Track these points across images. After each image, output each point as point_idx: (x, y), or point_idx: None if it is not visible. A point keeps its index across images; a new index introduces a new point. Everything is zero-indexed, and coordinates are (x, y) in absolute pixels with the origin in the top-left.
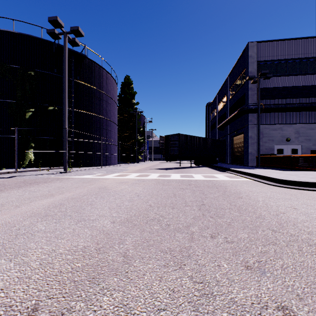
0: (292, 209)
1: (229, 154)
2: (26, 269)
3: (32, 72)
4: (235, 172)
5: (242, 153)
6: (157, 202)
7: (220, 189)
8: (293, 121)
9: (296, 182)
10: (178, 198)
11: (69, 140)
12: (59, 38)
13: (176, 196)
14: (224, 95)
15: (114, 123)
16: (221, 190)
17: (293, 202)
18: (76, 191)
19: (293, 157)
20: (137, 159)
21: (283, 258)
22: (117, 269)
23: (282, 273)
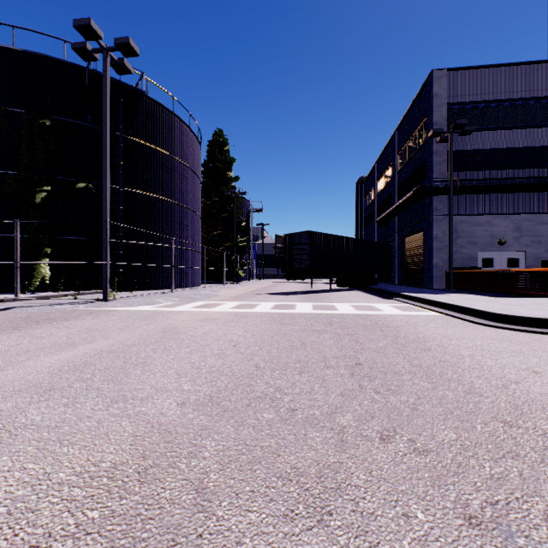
0: (531, 373)
1: (397, 268)
2: None
3: (47, 120)
4: (410, 300)
5: (421, 266)
6: (271, 359)
7: (388, 332)
8: (511, 209)
9: (527, 320)
10: (311, 350)
11: (115, 242)
12: (96, 59)
13: (306, 347)
14: (388, 164)
15: (196, 213)
16: (390, 335)
17: (528, 358)
18: (120, 336)
19: (513, 272)
20: (235, 276)
21: (542, 494)
22: (178, 526)
23: None
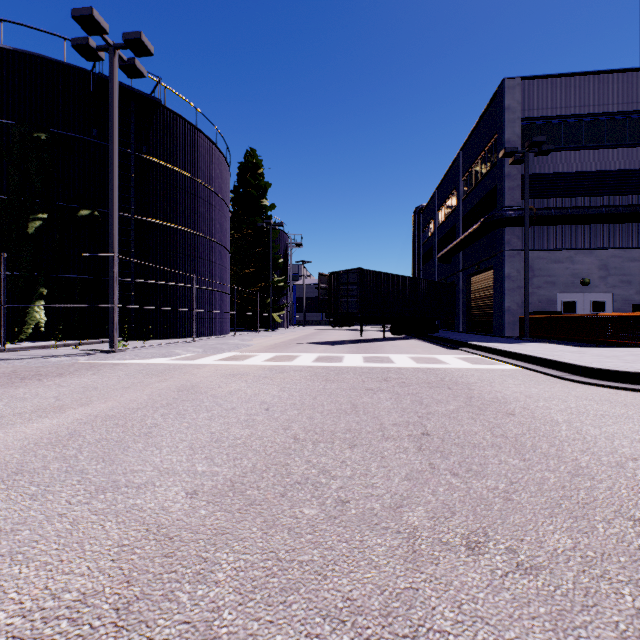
0: None
1: (462, 313)
2: None
3: (42, 134)
4: (480, 350)
5: (490, 311)
6: (313, 427)
7: (458, 391)
8: (596, 243)
9: (628, 375)
10: (364, 415)
11: (126, 282)
12: (100, 59)
13: (358, 411)
14: (451, 191)
15: (224, 247)
16: (461, 395)
17: (639, 425)
18: (123, 397)
19: (601, 318)
20: (271, 322)
21: None
22: None
23: None
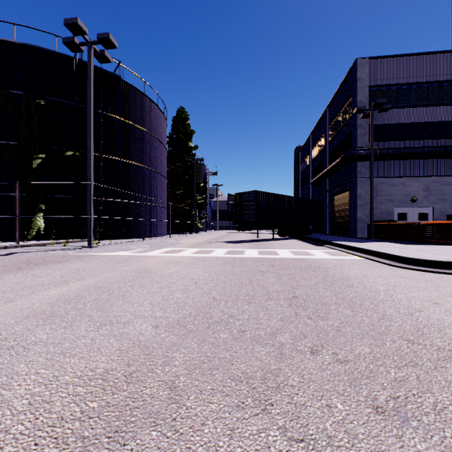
0: (432, 304)
1: (328, 221)
2: (5, 413)
3: (42, 100)
4: (338, 247)
5: (347, 219)
6: (225, 293)
7: (319, 272)
8: (421, 172)
9: (432, 263)
10: (257, 286)
11: (97, 200)
12: (82, 51)
13: (253, 284)
14: (321, 135)
15: (162, 176)
16: (321, 274)
17: (430, 292)
18: (103, 275)
19: (422, 224)
20: (195, 227)
21: (433, 391)
22: (158, 413)
23: (437, 421)
